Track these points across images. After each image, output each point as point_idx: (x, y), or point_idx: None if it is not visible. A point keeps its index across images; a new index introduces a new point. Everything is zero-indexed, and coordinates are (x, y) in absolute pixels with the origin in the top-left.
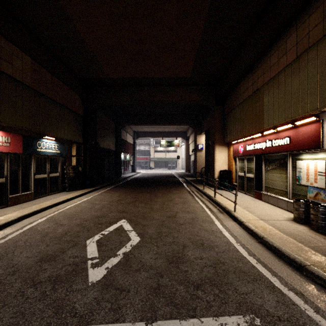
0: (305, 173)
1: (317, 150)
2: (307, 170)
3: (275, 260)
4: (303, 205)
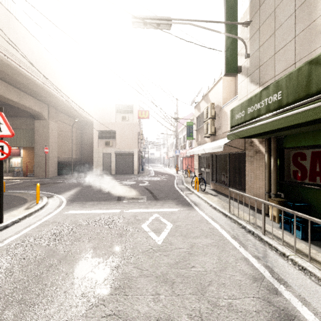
0: (14, 163)
1: (18, 157)
2: (15, 162)
3: (18, 180)
4: (16, 172)
